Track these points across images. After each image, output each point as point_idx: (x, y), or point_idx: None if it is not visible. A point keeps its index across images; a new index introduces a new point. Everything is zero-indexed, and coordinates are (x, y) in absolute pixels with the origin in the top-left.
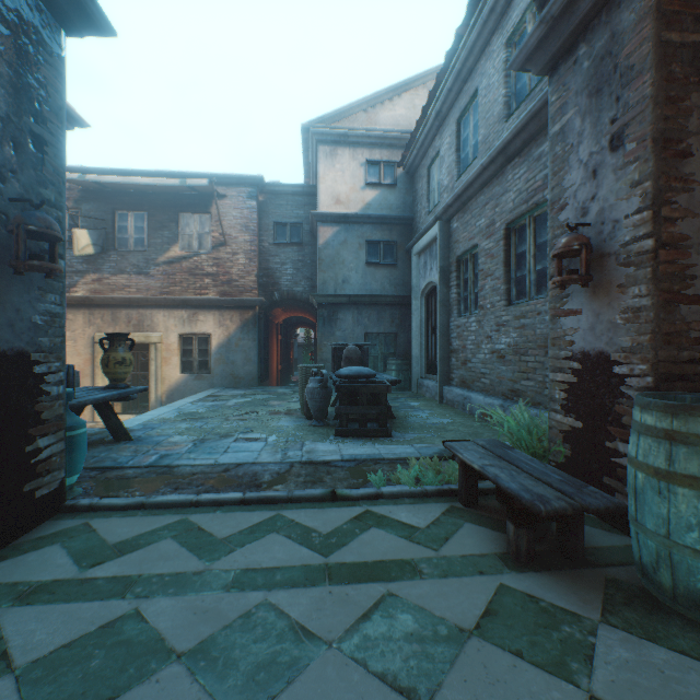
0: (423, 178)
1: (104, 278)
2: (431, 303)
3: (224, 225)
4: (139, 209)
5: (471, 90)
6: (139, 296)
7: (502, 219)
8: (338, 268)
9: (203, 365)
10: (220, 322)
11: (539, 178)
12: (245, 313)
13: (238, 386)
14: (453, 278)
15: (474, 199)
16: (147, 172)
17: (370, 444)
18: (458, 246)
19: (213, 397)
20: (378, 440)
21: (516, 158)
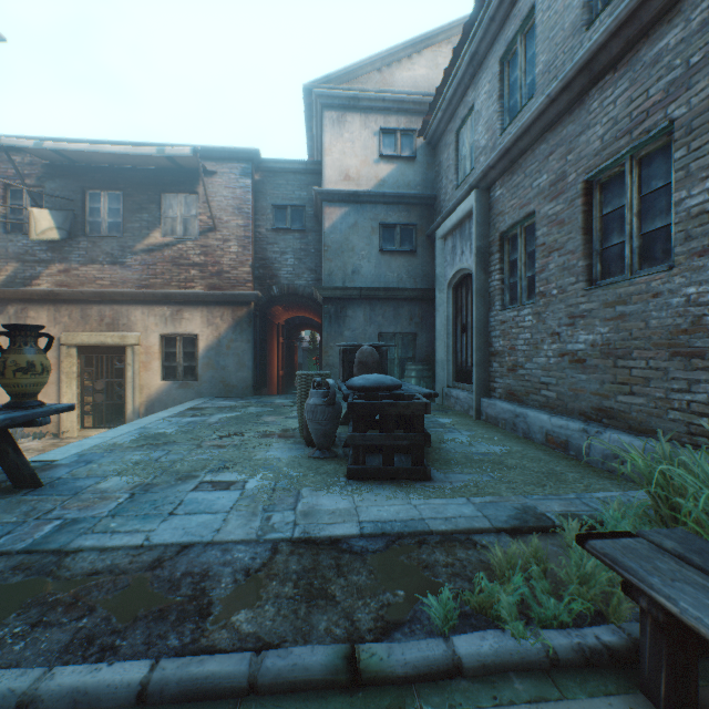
0: (450, 146)
1: (72, 268)
2: (461, 296)
3: (214, 207)
4: (113, 188)
5: (525, 9)
6: (112, 290)
7: (580, 167)
8: (347, 256)
9: (189, 371)
10: (208, 320)
11: (657, 90)
12: (238, 310)
13: (230, 396)
14: (494, 261)
15: (529, 152)
16: (122, 143)
17: (401, 496)
18: (503, 219)
19: (195, 410)
20: (413, 487)
21: (608, 73)
